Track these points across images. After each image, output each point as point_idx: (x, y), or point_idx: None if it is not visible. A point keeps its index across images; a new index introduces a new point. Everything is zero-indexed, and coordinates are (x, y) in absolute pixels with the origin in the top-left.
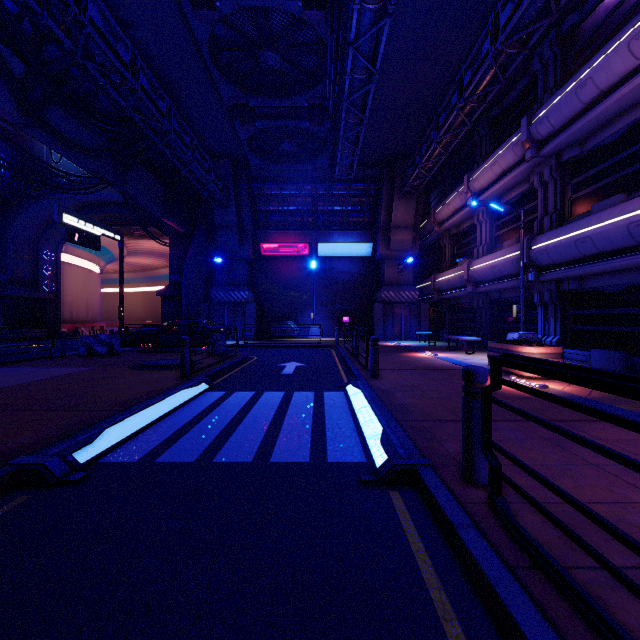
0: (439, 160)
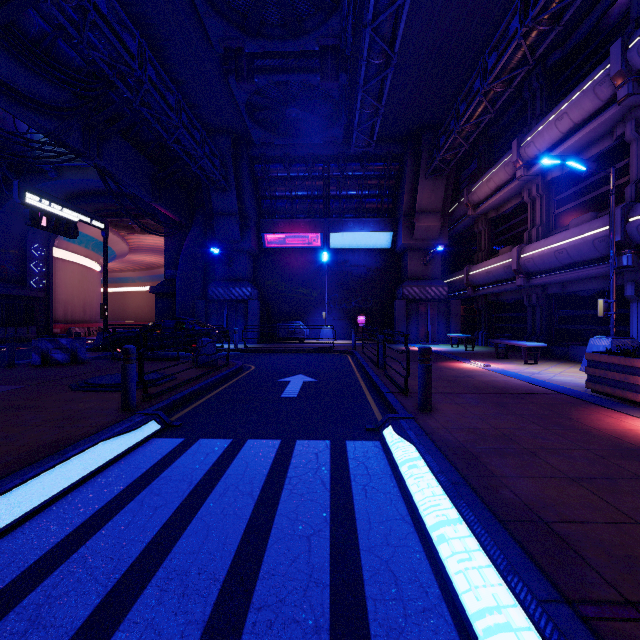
0: (480, 123)
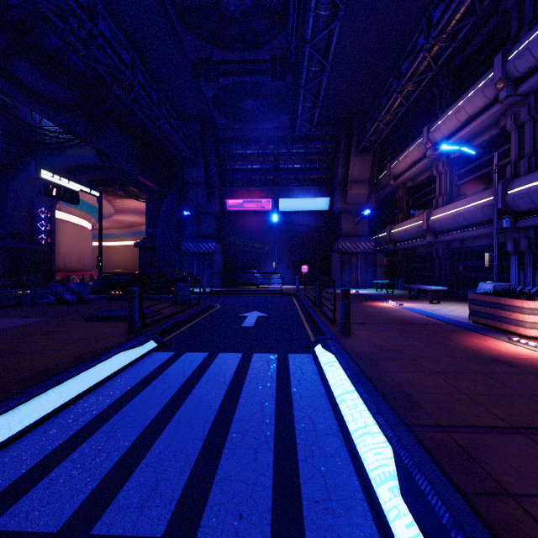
0: (398, 112)
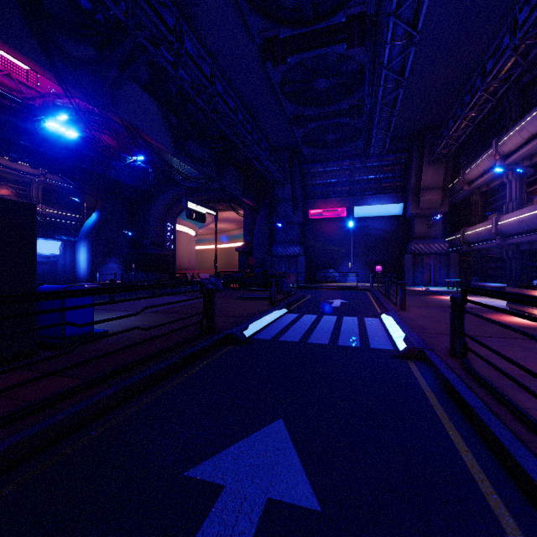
0: (466, 130)
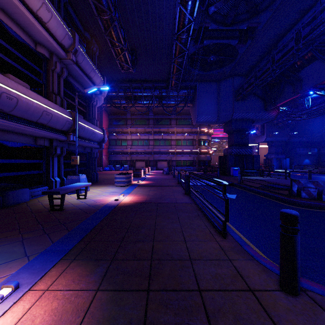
0: None
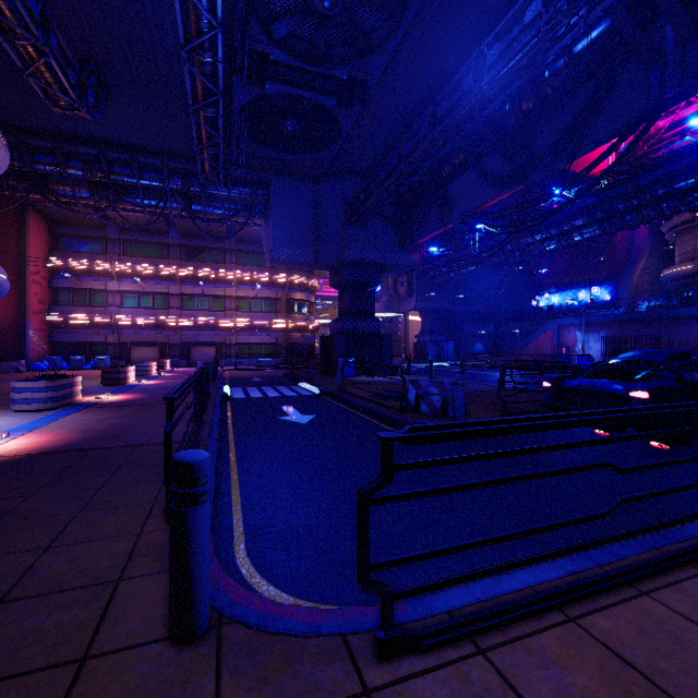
0: None
